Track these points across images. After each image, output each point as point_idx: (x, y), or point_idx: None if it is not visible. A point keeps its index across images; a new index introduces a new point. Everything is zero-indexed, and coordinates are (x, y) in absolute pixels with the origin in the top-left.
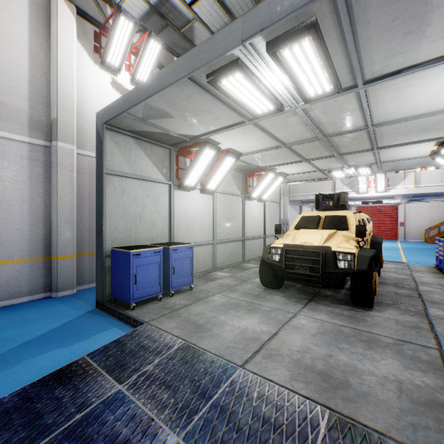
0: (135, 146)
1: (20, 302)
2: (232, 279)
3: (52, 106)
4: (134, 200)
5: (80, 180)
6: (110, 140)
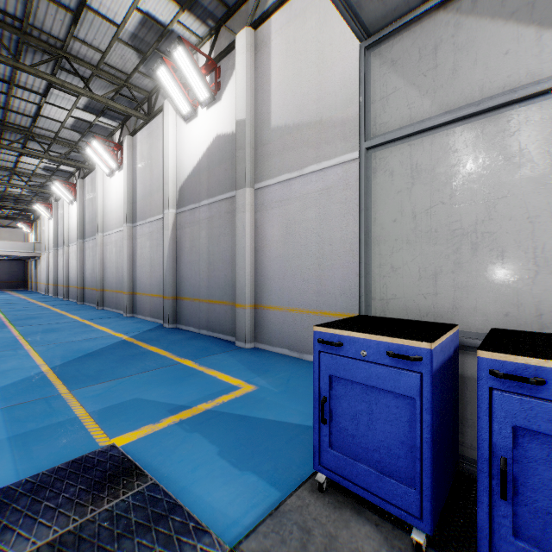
0: (454, 26)
1: None
2: None
3: None
4: (451, 187)
5: None
6: (380, 67)
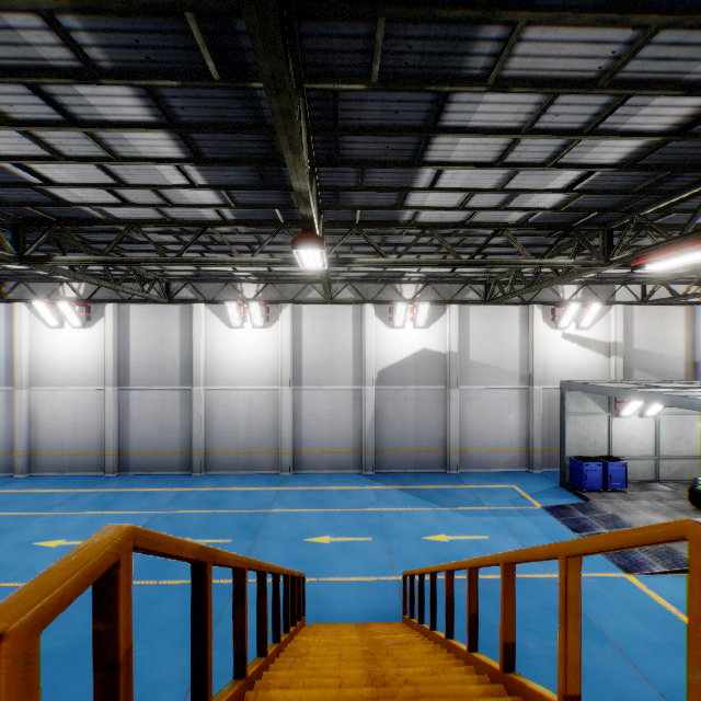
0: (583, 395)
1: (516, 471)
2: (668, 494)
3: (530, 366)
4: (582, 427)
5: (543, 404)
6: (568, 396)
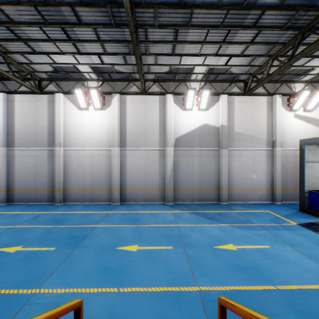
0: (316, 149)
1: (264, 203)
2: None
3: (273, 135)
4: (315, 171)
5: (282, 160)
6: (306, 149)
